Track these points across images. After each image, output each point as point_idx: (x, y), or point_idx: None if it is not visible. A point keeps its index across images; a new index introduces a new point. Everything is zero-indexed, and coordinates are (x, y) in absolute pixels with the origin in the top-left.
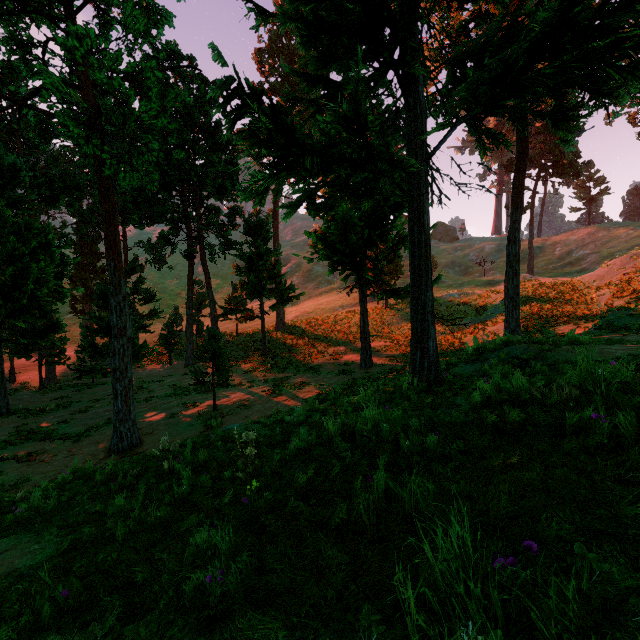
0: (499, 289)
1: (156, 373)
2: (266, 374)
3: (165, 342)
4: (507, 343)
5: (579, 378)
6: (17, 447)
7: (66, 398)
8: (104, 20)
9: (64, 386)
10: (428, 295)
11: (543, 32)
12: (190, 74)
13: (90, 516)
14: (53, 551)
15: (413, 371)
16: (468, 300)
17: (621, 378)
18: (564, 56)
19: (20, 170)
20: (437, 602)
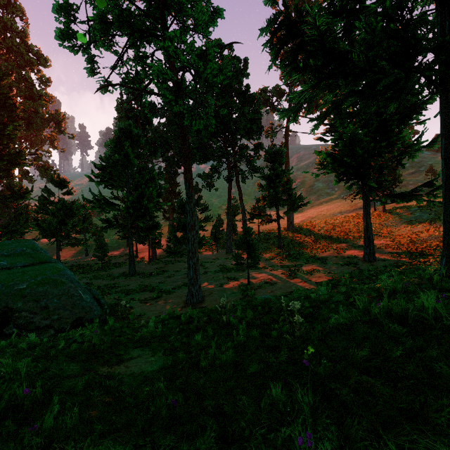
0: None
1: (209, 257)
2: (282, 262)
3: (214, 237)
4: None
5: None
6: (139, 294)
7: (161, 268)
8: (183, 27)
9: (160, 261)
10: None
11: None
12: (229, 58)
13: (180, 345)
14: (162, 364)
15: (447, 263)
16: None
17: None
18: None
19: (140, 136)
20: None
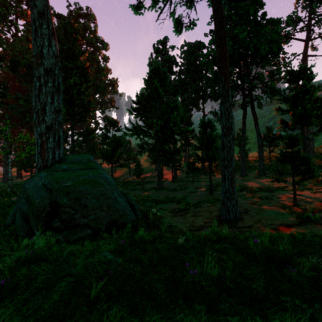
0: None
1: None
2: (319, 185)
3: None
4: None
5: None
6: (167, 204)
7: (183, 186)
8: None
9: (181, 180)
10: None
11: None
12: None
13: None
14: None
15: None
16: None
17: None
18: None
19: (166, 75)
20: None
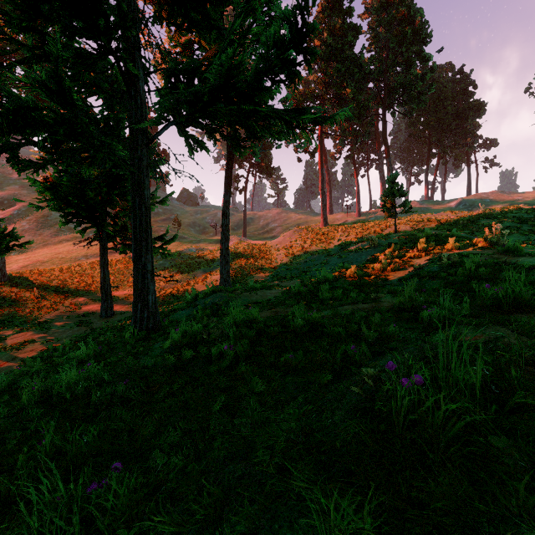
0: None
1: None
2: None
3: None
4: (213, 292)
5: (231, 320)
6: None
7: None
8: None
9: None
10: (148, 257)
11: (216, 85)
12: None
13: None
14: None
15: (135, 322)
16: (202, 254)
17: (252, 318)
18: (231, 106)
19: None
20: None
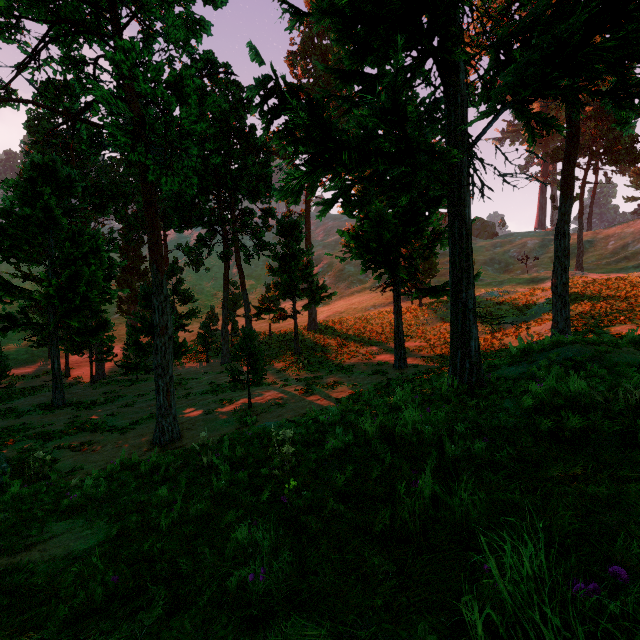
0: (544, 287)
1: (194, 371)
2: (299, 373)
3: (202, 341)
4: (557, 344)
5: None
6: (71, 437)
7: (114, 393)
8: (148, 34)
9: (112, 381)
10: (469, 292)
11: (605, 1)
12: (226, 81)
13: (136, 505)
14: (103, 537)
15: (453, 372)
16: (509, 299)
17: None
18: (629, 26)
19: (74, 181)
20: (506, 627)
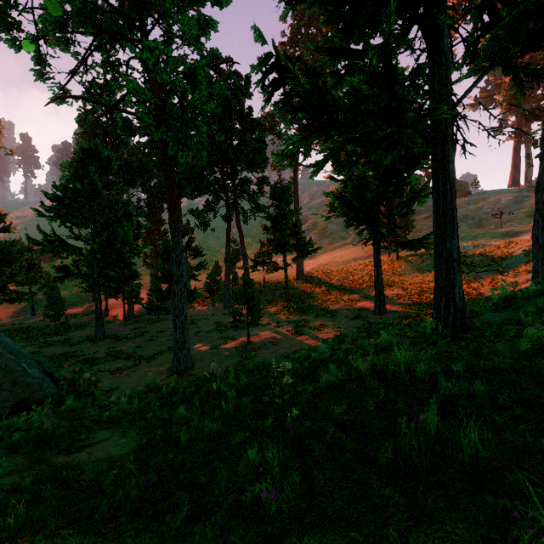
0: (519, 240)
1: (203, 313)
2: (289, 316)
3: (209, 288)
4: (543, 291)
5: None
6: (110, 363)
7: (141, 329)
8: (168, 35)
9: (139, 320)
10: (453, 242)
11: None
12: (228, 72)
13: (160, 421)
14: (135, 446)
15: (437, 317)
16: (484, 251)
17: None
18: None
19: (111, 161)
20: None
